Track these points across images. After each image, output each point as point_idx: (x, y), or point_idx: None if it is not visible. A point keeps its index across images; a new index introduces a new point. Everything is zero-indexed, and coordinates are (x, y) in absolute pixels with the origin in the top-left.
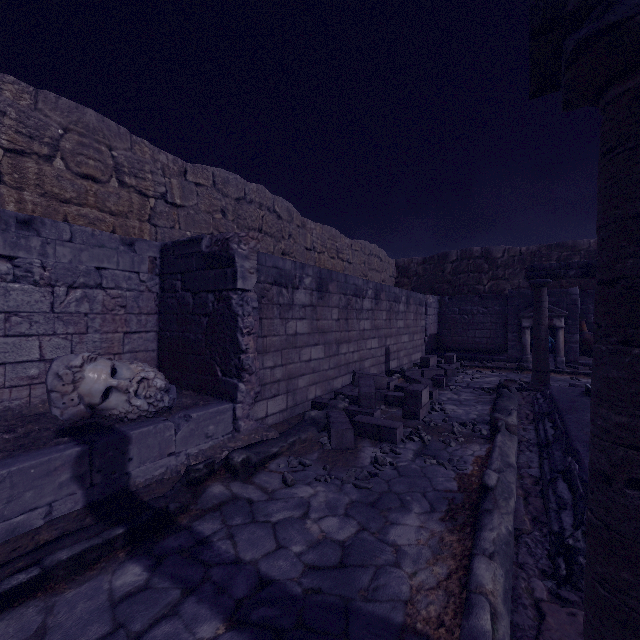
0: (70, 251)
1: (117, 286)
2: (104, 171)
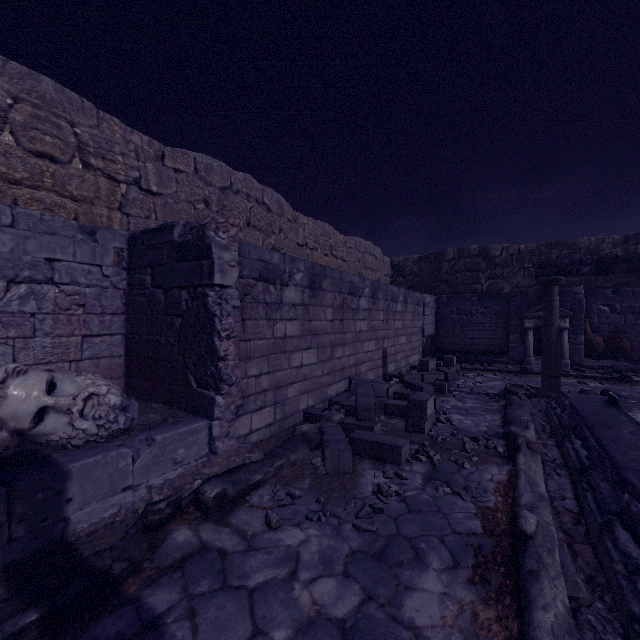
0: (11, 238)
1: (73, 281)
2: (64, 150)
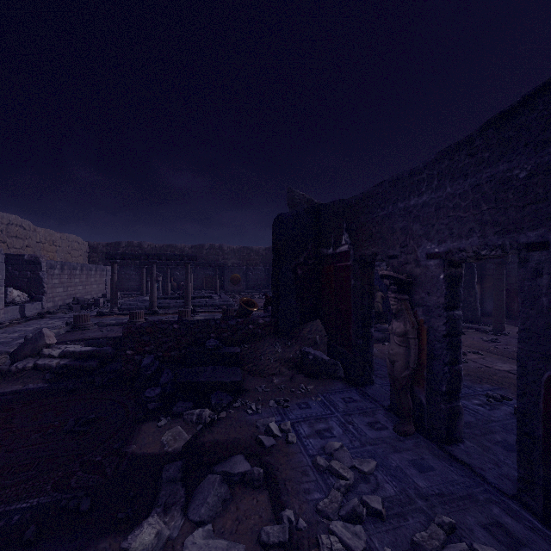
0: None
1: None
2: None
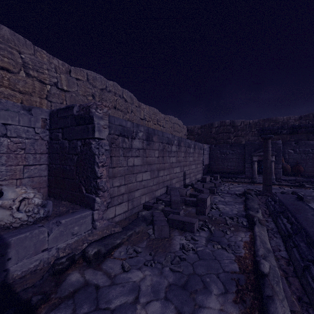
0: None
1: (18, 136)
2: (15, 66)
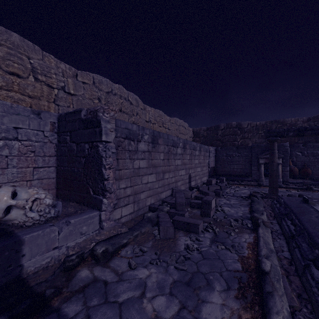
0: None
1: (28, 139)
2: (24, 71)
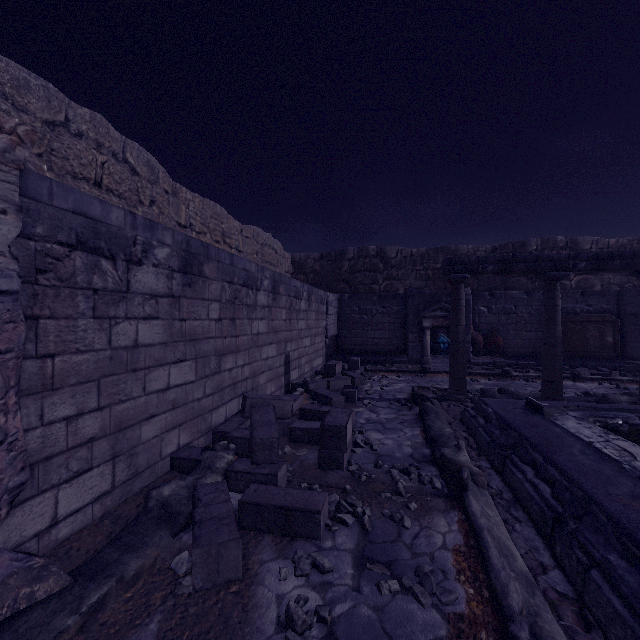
0: None
1: None
2: None
